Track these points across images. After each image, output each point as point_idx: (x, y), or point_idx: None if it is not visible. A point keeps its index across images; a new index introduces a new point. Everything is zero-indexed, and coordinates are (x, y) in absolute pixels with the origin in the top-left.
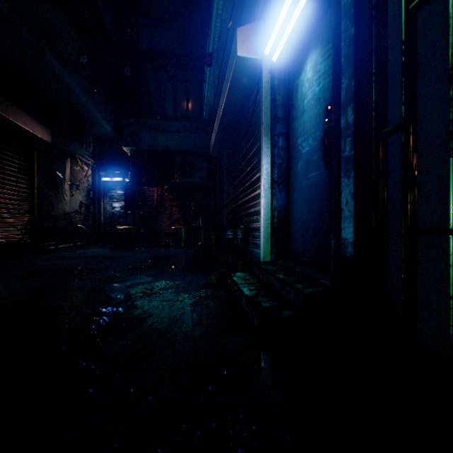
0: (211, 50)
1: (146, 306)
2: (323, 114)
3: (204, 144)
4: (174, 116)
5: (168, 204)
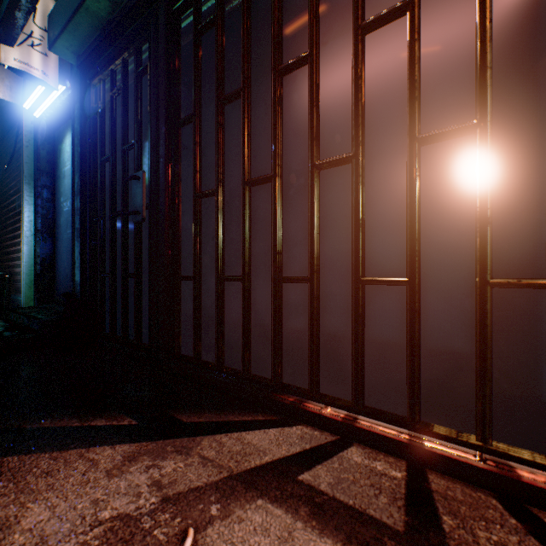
0: None
1: None
2: None
3: None
4: None
5: None
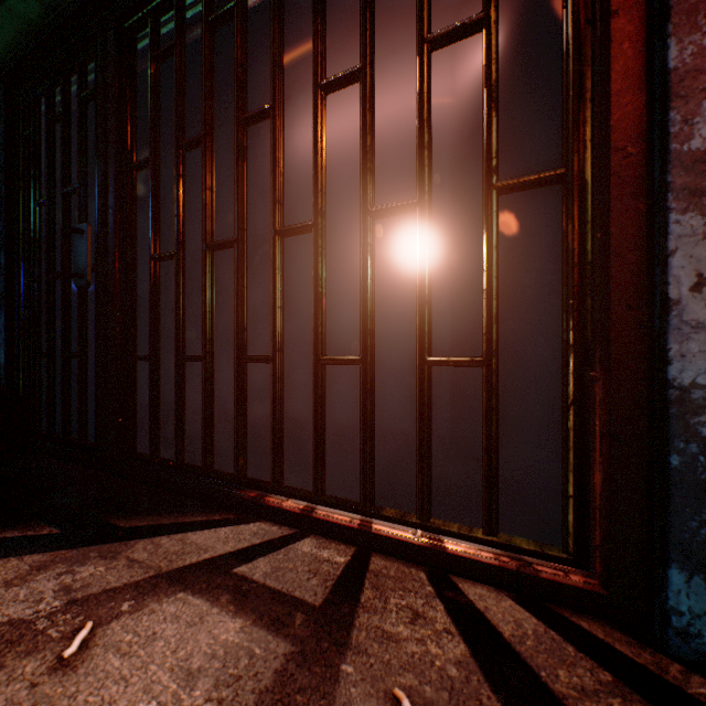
0: None
1: None
2: None
3: None
4: None
5: None
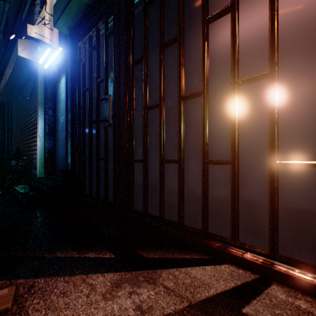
0: None
1: None
2: None
3: None
4: None
5: None
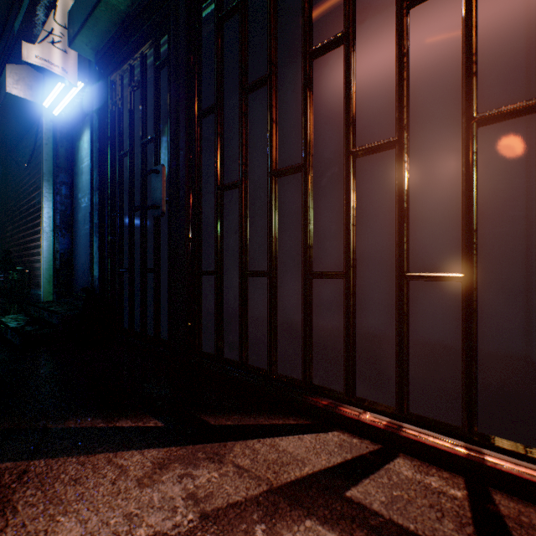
0: None
1: None
2: None
3: None
4: None
5: None
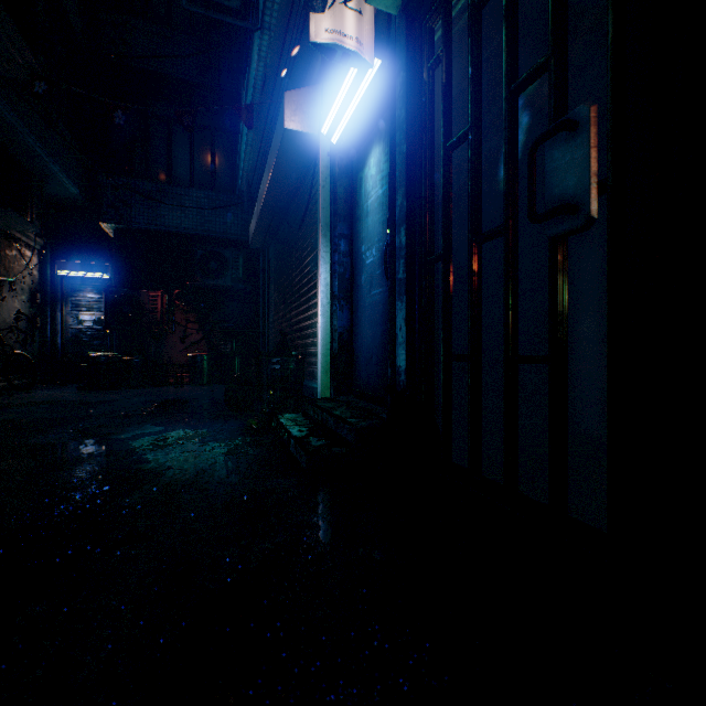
0: (252, 100)
1: (162, 459)
2: (386, 223)
3: (239, 227)
4: (191, 181)
5: (181, 319)
